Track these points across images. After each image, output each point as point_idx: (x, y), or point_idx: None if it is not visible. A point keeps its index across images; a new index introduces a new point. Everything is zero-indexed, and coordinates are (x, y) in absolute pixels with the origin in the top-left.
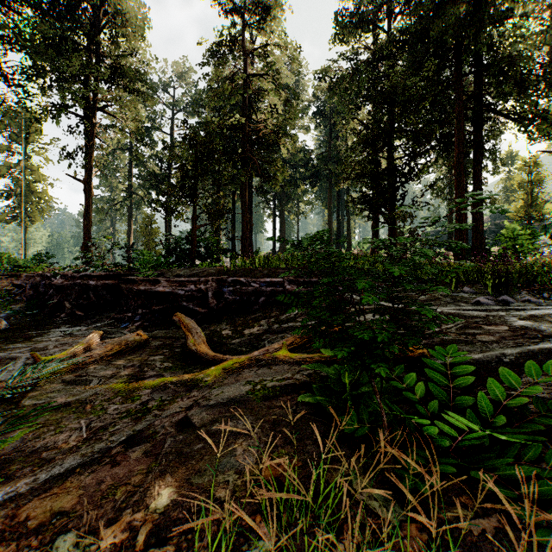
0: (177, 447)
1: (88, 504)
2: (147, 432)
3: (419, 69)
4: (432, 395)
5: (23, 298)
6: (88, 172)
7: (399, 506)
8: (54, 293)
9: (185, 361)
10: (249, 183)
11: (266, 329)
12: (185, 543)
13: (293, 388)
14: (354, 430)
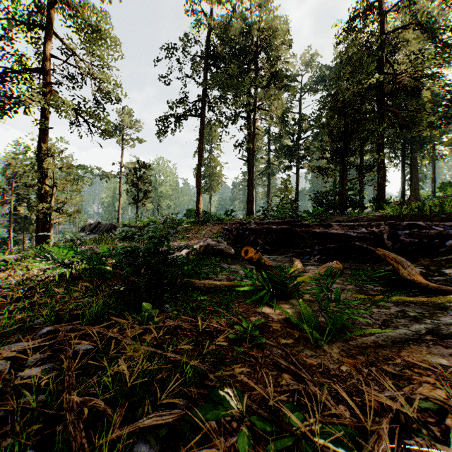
0: None
1: None
2: (442, 332)
3: None
4: None
5: (230, 237)
6: (252, 153)
7: None
8: (249, 234)
9: (395, 288)
10: None
11: None
12: None
13: None
14: None
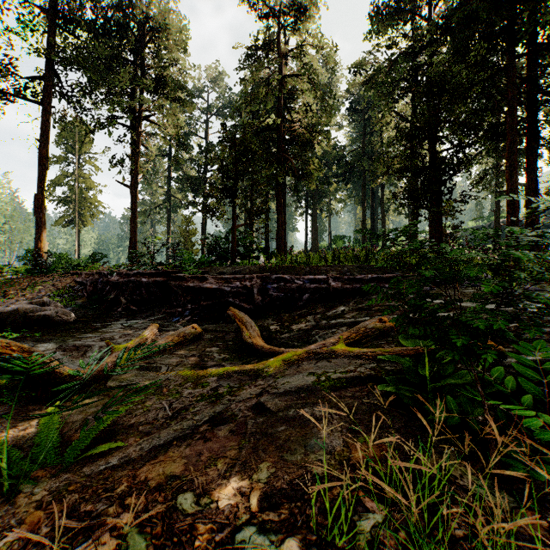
0: (260, 428)
1: (194, 471)
2: (226, 414)
3: (464, 55)
4: (520, 390)
5: (84, 294)
6: (135, 177)
7: (507, 494)
8: (111, 289)
9: (240, 353)
10: (283, 182)
11: (314, 325)
12: (297, 510)
13: (360, 380)
14: (444, 420)
